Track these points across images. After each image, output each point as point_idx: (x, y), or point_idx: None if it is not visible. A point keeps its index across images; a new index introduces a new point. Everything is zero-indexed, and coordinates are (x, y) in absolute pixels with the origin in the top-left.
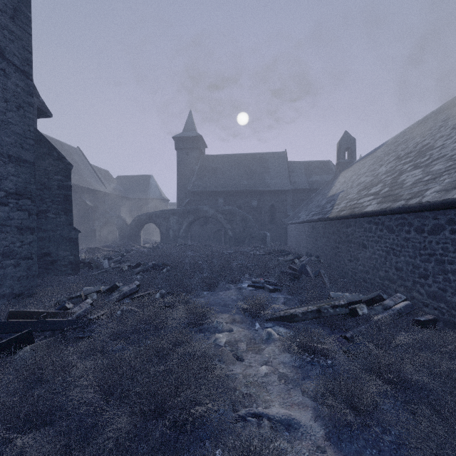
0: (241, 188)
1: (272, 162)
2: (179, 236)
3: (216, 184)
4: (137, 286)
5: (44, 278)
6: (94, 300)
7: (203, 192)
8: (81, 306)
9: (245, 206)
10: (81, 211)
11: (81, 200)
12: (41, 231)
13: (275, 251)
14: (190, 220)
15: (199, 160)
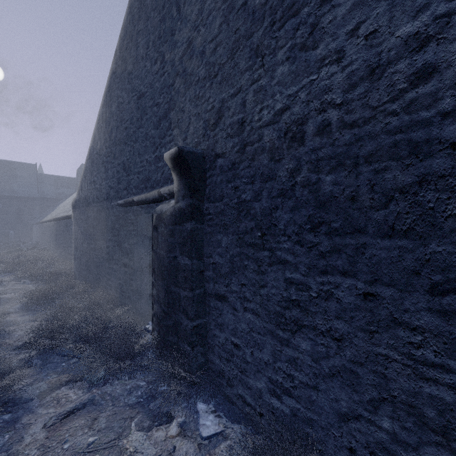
0: None
1: (21, 171)
2: None
3: None
4: None
5: None
6: None
7: None
8: None
9: None
10: None
11: None
12: None
13: (12, 242)
14: None
15: None
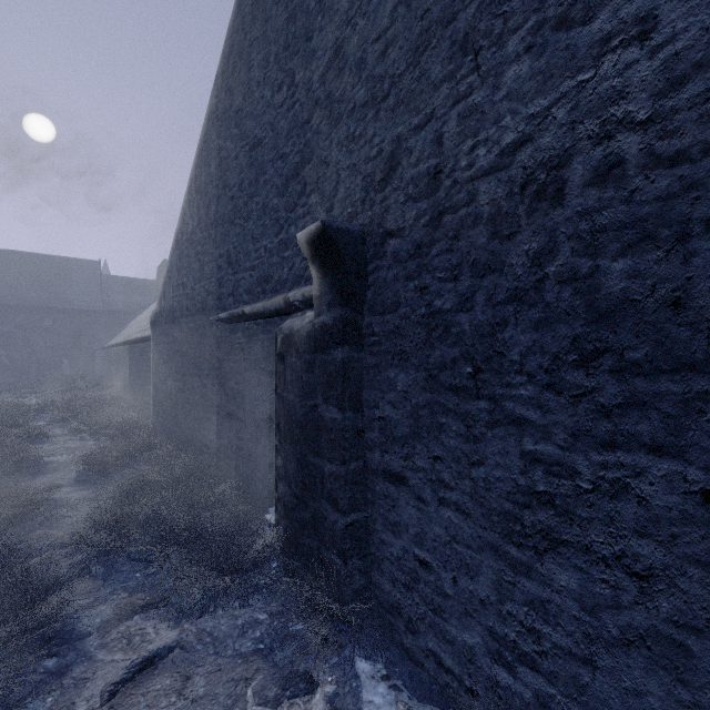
0: (25, 302)
1: (79, 272)
2: None
3: None
4: None
5: None
6: None
7: None
8: None
9: (33, 326)
10: None
11: None
12: None
13: (66, 376)
14: None
15: None
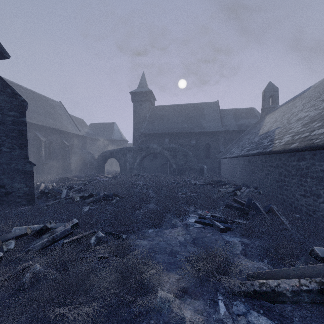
0: (182, 130)
1: (207, 109)
2: (134, 168)
3: (163, 128)
4: (74, 224)
5: None
6: (9, 250)
7: (153, 134)
8: None
9: (186, 145)
10: (60, 149)
11: (60, 140)
12: None
13: (213, 182)
14: (142, 155)
15: (149, 110)
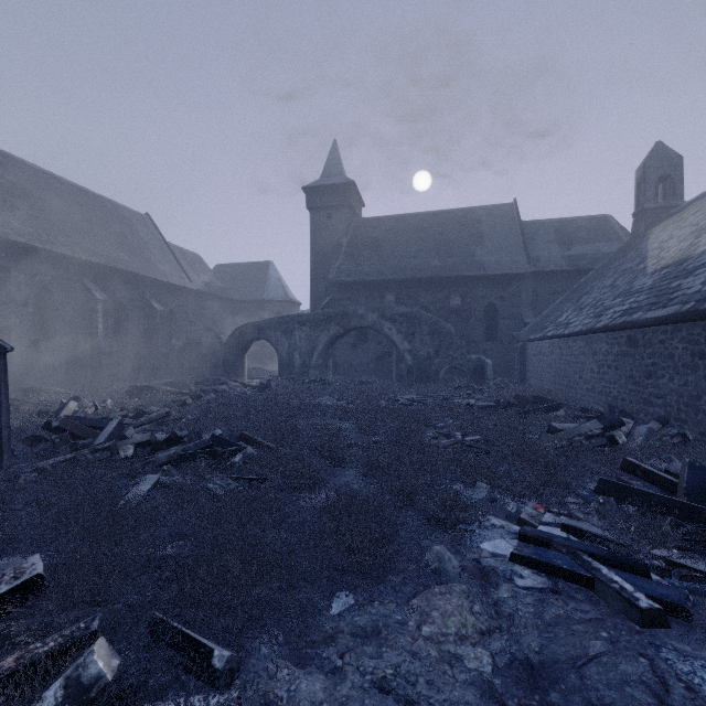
0: (428, 273)
1: (488, 223)
2: (311, 364)
3: (380, 269)
4: (21, 585)
5: None
6: None
7: (356, 284)
8: None
9: (436, 309)
10: (144, 319)
11: (144, 301)
12: None
13: (521, 401)
14: (332, 334)
15: (349, 228)
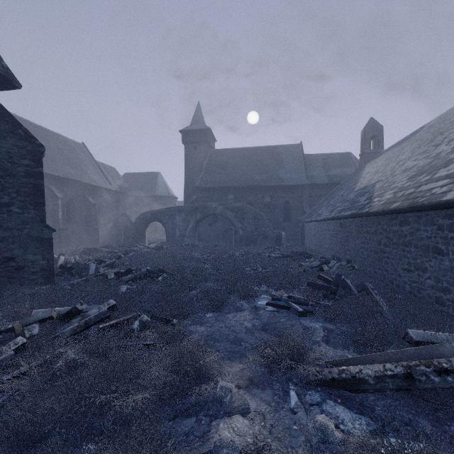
0: (252, 183)
1: (286, 155)
2: (185, 235)
3: (225, 180)
4: (111, 307)
5: (4, 289)
6: (33, 336)
7: (212, 188)
8: (3, 349)
9: (257, 203)
10: (84, 208)
11: (84, 197)
12: (2, 229)
13: (294, 254)
14: (197, 218)
15: (207, 155)
